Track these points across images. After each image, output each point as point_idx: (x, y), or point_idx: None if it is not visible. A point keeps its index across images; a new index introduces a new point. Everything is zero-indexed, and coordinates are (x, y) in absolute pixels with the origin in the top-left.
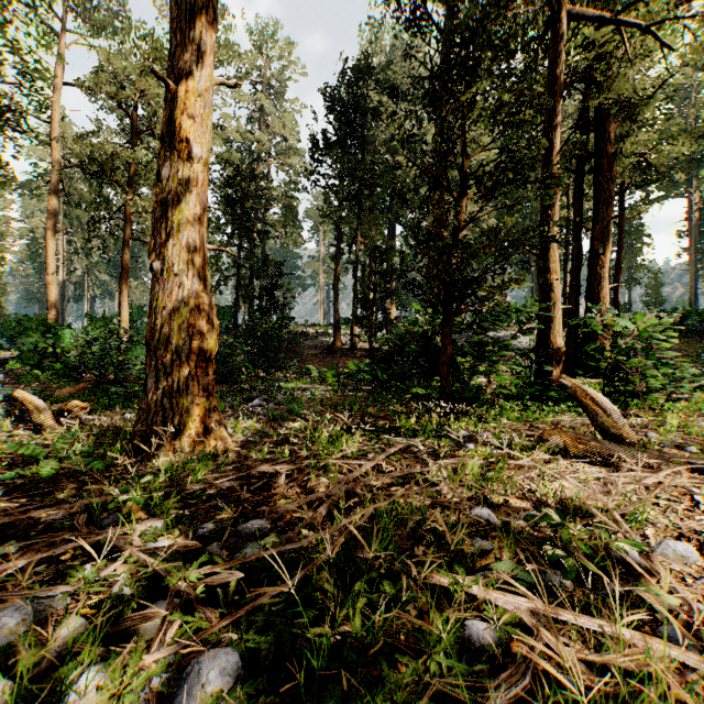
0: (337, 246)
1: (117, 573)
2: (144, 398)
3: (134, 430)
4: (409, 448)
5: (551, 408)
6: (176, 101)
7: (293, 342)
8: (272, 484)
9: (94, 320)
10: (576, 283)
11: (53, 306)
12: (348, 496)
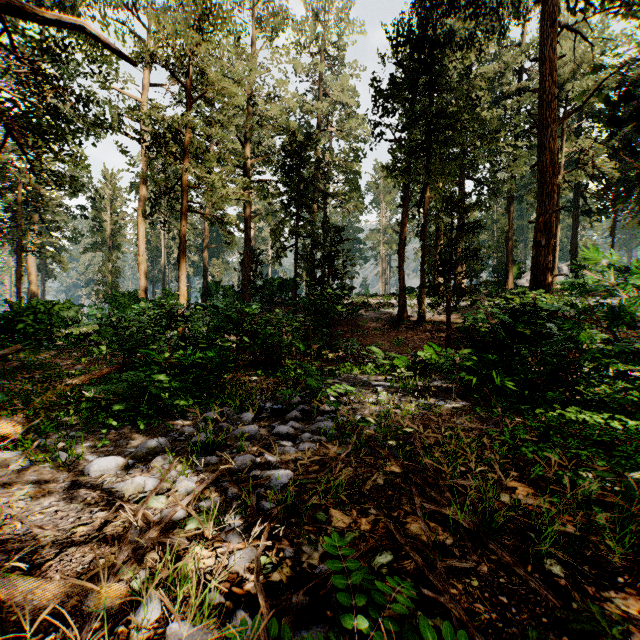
0: (402, 206)
1: None
2: None
3: None
4: None
5: None
6: None
7: (353, 314)
8: None
9: (169, 295)
10: None
11: (142, 283)
12: None
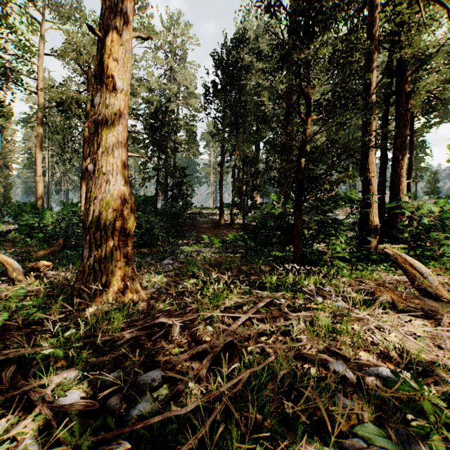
0: (221, 157)
1: (26, 429)
2: (81, 263)
3: (74, 286)
4: (273, 301)
5: (373, 268)
6: (104, 49)
7: (193, 219)
8: (170, 332)
9: (65, 205)
10: (383, 179)
11: (40, 196)
12: (228, 345)
